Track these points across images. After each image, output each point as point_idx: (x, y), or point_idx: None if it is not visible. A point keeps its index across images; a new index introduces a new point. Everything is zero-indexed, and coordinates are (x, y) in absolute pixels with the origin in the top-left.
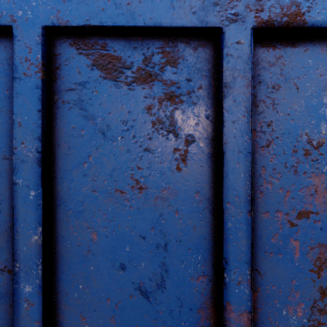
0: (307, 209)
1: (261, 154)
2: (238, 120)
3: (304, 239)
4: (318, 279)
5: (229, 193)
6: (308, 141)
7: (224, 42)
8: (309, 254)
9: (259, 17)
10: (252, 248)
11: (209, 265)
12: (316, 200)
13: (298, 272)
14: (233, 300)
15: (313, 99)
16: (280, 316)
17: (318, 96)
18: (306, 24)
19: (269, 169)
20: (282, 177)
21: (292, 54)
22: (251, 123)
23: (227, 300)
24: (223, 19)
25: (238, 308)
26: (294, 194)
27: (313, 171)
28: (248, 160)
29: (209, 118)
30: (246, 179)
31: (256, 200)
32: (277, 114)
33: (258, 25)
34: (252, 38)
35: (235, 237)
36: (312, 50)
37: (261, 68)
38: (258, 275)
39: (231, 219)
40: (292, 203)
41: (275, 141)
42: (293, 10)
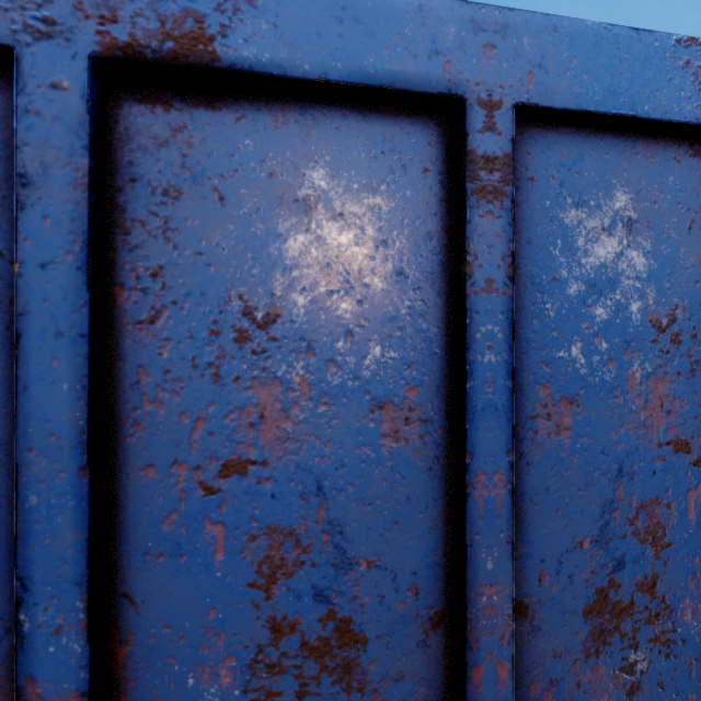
0: (243, 456)
1: (136, 339)
2: (55, 263)
3: (236, 520)
4: (267, 601)
5: (33, 429)
6: (245, 311)
7: (20, 81)
8: (247, 550)
9: (107, 33)
10: (92, 550)
11: (5, 596)
12: (262, 436)
13: (222, 592)
14: (42, 672)
15: (256, 223)
16: (181, 691)
17: (266, 218)
18: (218, 61)
19: (156, 373)
20: (186, 389)
21: (208, 124)
22: (89, 271)
23: (26, 674)
24: (16, 29)
25: (55, 688)
26: (213, 425)
27: (257, 376)
28: (81, 352)
29: (7, 254)
30: (76, 396)
31: (126, 440)
32: (175, 252)
33: (106, 51)
34: (90, 78)
35: (49, 528)
36: (254, 119)
37: (138, 149)
38: (130, 607)
39: (37, 488)
40: (209, 445)
41: (169, 311)
42: (189, 30)
